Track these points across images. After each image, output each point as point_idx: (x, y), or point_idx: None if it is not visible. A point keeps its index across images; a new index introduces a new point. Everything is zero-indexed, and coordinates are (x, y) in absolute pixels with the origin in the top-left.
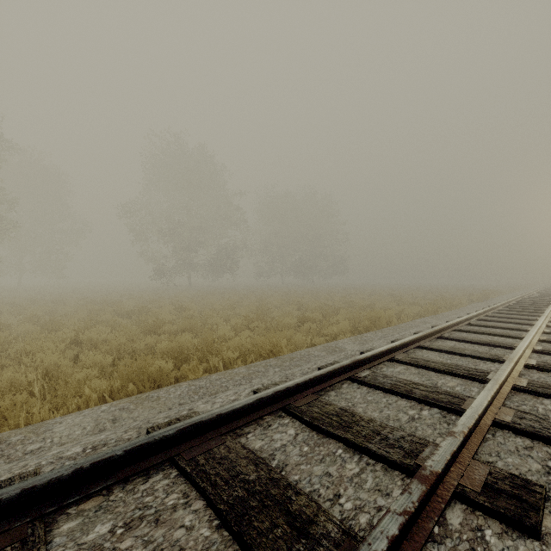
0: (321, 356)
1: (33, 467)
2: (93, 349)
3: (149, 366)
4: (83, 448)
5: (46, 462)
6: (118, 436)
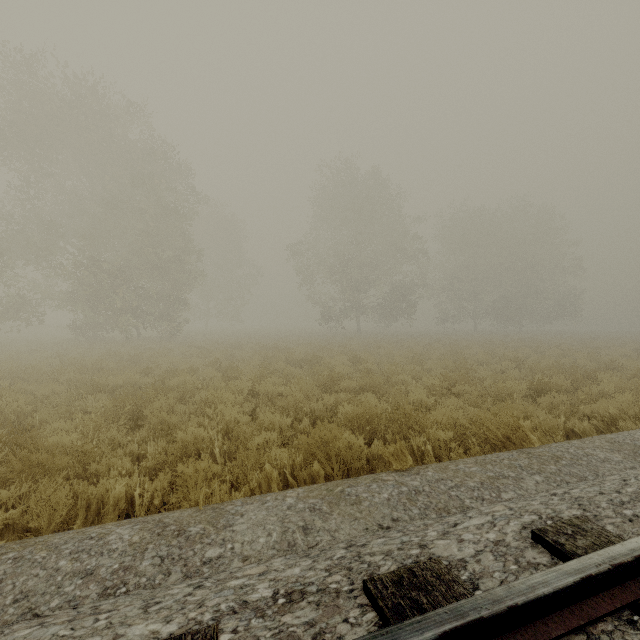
0: (616, 463)
1: (209, 611)
2: (269, 404)
3: (336, 440)
4: (273, 592)
5: (226, 607)
6: (319, 580)
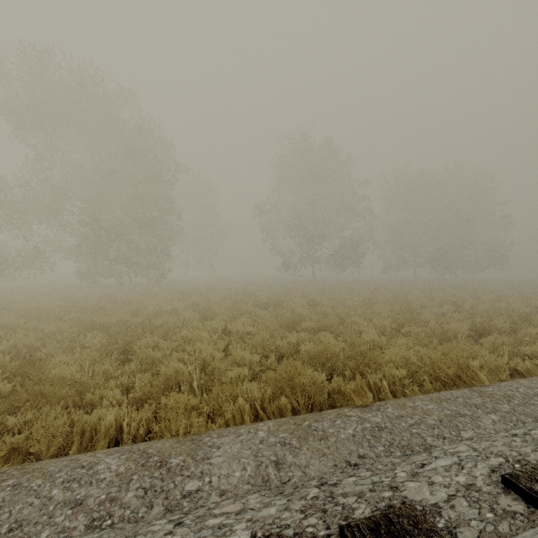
0: None
1: None
2: (239, 341)
3: (301, 376)
4: (251, 535)
5: None
6: (295, 522)
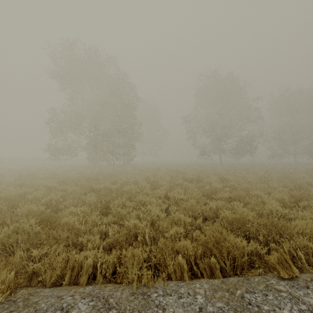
0: None
1: None
2: (175, 205)
3: (226, 241)
4: None
5: None
6: None
